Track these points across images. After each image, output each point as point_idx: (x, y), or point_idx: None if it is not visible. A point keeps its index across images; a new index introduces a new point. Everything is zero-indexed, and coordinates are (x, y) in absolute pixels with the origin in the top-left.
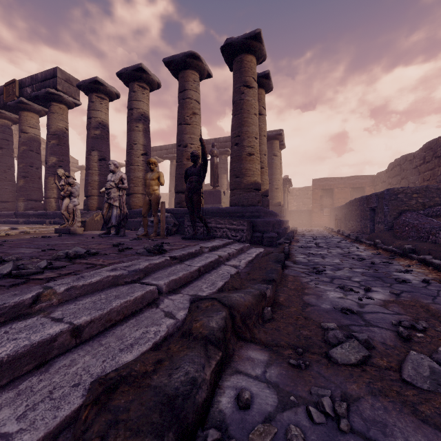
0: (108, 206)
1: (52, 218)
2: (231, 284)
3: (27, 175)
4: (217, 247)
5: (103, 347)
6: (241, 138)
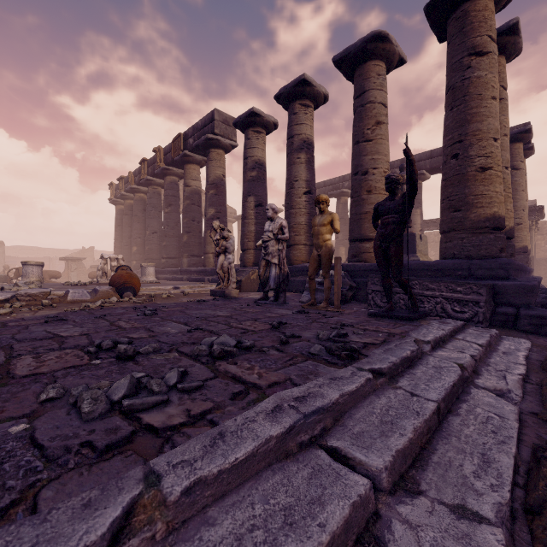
0: (265, 264)
1: (210, 275)
2: None
3: (190, 230)
4: (441, 338)
5: None
6: (465, 143)
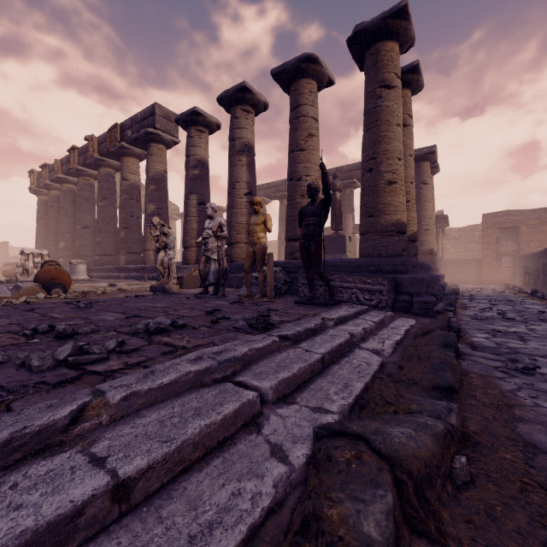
0: (205, 259)
1: (150, 273)
2: (378, 394)
3: (128, 226)
4: (345, 317)
5: (161, 527)
6: (377, 160)
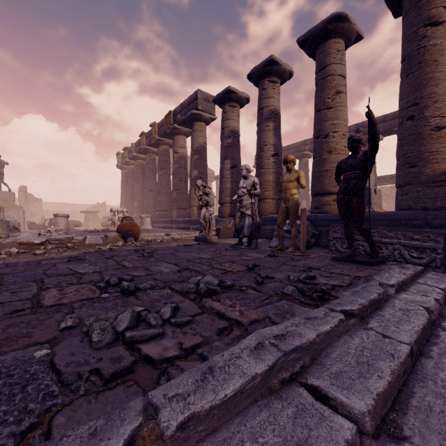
0: (240, 215)
1: (194, 224)
2: None
3: (178, 188)
4: (404, 282)
5: None
6: (420, 106)
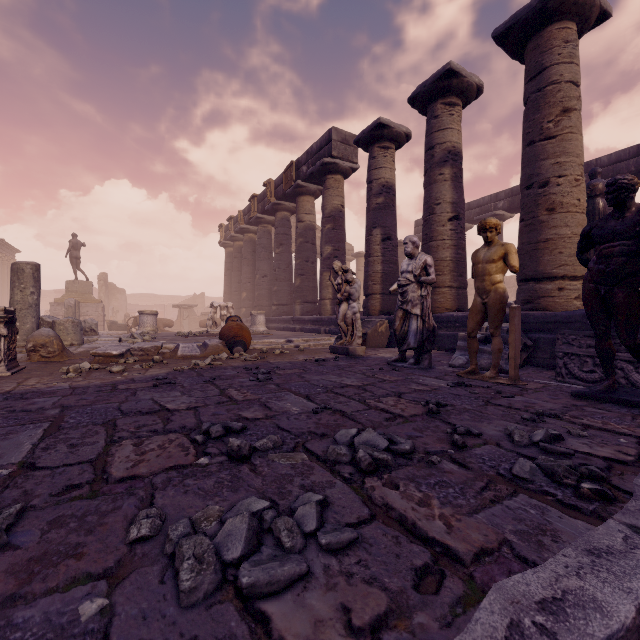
0: (402, 315)
1: (326, 326)
2: None
3: (303, 272)
4: None
5: None
6: None
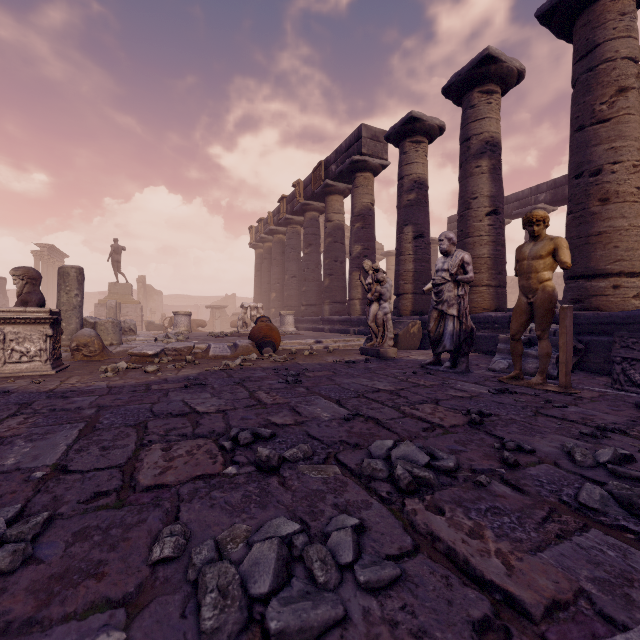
0: (437, 315)
1: (356, 326)
2: None
3: (332, 272)
4: None
5: None
6: None
